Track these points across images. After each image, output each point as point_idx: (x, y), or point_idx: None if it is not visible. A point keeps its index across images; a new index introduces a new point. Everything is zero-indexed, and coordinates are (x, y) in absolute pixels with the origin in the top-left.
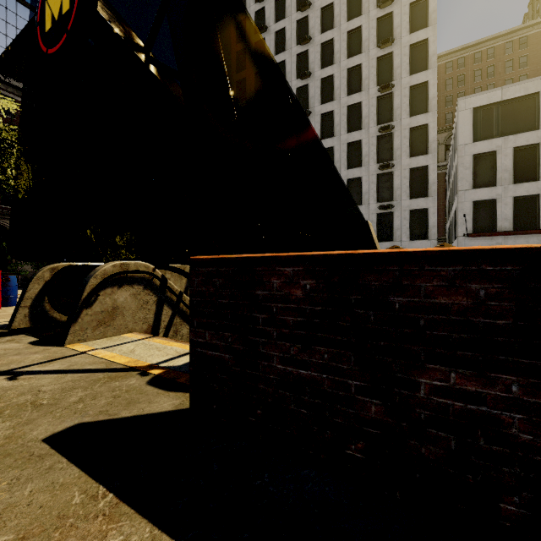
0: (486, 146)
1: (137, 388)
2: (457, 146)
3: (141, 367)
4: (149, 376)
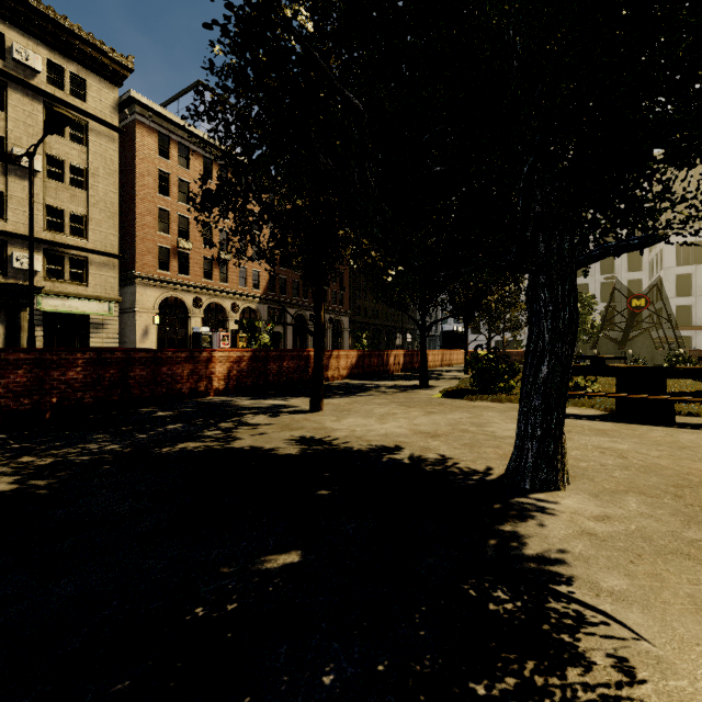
0: (685, 270)
1: None
2: (664, 268)
3: None
4: None
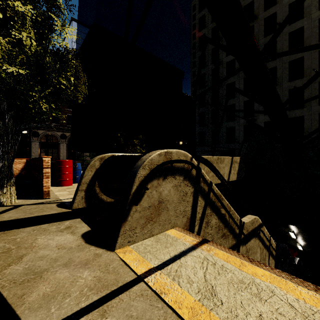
0: None
1: None
2: None
3: None
4: None
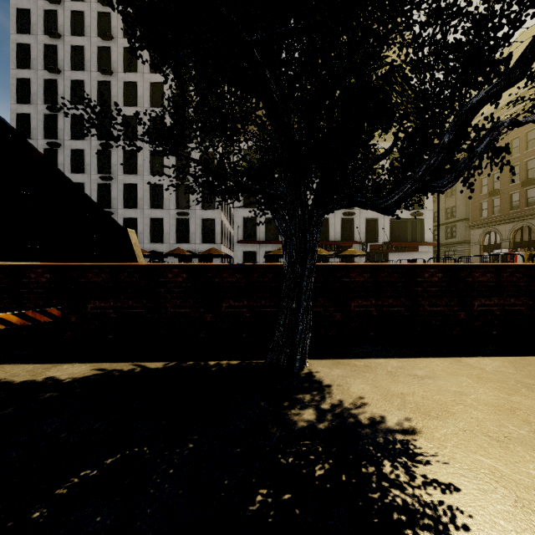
0: None
1: None
2: None
3: None
4: None
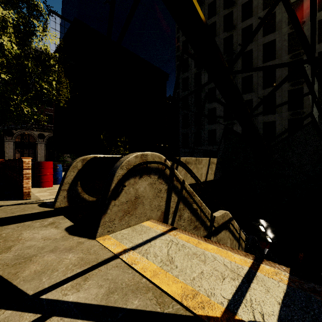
0: None
1: None
2: None
3: (218, 321)
4: None
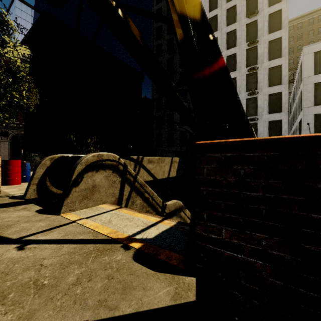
0: None
1: (125, 266)
2: (303, 78)
3: (122, 239)
4: (131, 250)
